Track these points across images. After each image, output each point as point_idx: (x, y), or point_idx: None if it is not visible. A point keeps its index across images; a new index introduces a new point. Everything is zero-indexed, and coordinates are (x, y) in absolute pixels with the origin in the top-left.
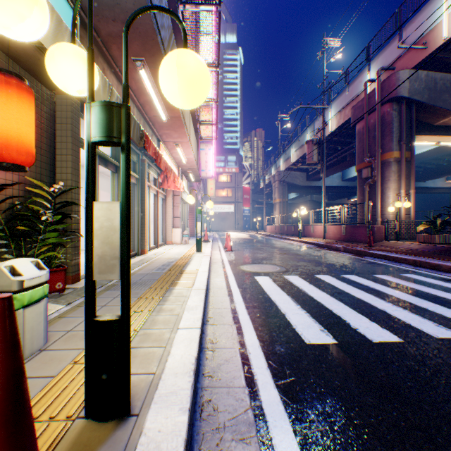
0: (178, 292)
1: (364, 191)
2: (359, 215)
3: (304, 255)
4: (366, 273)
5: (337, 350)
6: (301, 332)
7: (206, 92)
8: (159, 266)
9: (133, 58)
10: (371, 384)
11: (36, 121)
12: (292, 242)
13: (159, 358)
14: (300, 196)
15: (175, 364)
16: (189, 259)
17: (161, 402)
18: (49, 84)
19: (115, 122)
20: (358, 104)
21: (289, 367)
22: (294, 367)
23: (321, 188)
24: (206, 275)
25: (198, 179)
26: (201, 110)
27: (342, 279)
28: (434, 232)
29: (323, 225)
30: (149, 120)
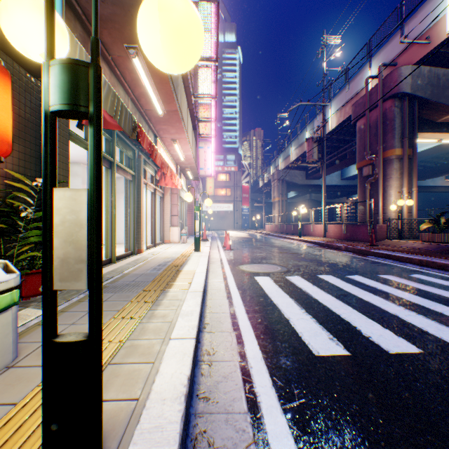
0: (173, 295)
1: (365, 189)
2: (359, 214)
3: (305, 254)
4: (371, 274)
5: (350, 363)
6: (308, 342)
7: (199, 49)
8: (155, 266)
9: (126, 45)
10: (395, 408)
11: (19, 110)
12: (291, 240)
13: (145, 378)
14: (299, 195)
15: (163, 386)
16: (186, 259)
17: (141, 443)
18: (34, 71)
19: (81, 85)
20: (359, 101)
21: (297, 385)
22: (303, 385)
23: (320, 187)
24: (204, 276)
25: (196, 177)
26: (199, 108)
27: (347, 280)
28: (438, 231)
29: (323, 223)
30: (145, 115)
